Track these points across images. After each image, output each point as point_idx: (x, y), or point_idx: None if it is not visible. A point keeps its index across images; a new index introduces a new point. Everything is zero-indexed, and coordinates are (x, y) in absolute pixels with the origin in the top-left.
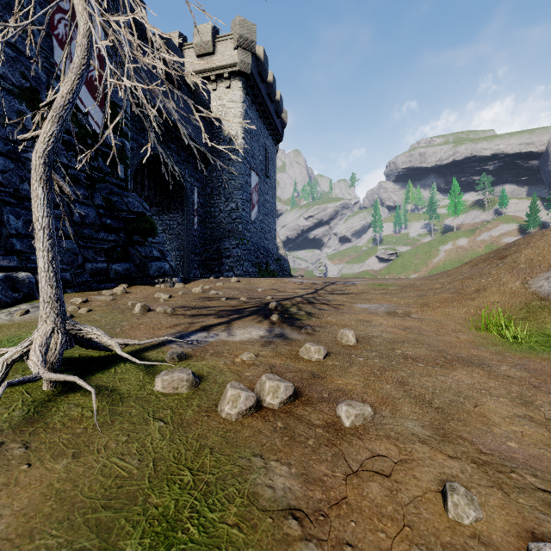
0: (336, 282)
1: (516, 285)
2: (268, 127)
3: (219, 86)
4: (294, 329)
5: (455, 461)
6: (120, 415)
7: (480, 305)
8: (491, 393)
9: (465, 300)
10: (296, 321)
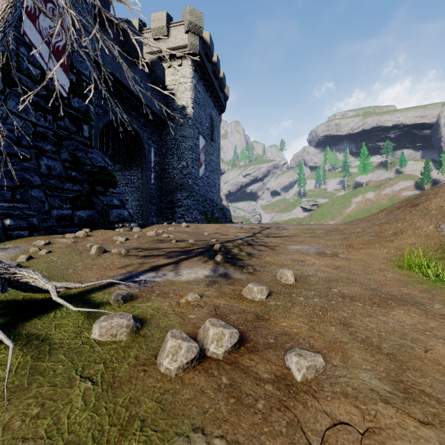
0: (270, 227)
1: (429, 229)
2: (213, 100)
3: (172, 64)
4: (237, 268)
5: (428, 429)
6: (41, 374)
7: (399, 246)
8: (435, 335)
9: (385, 241)
10: (238, 261)
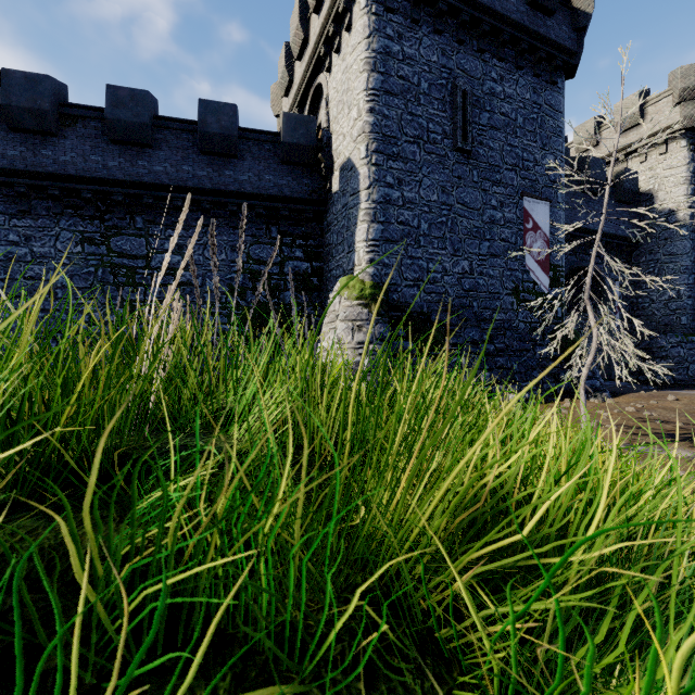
0: None
1: None
2: None
3: (649, 155)
4: None
5: None
6: None
7: None
8: None
9: None
10: None
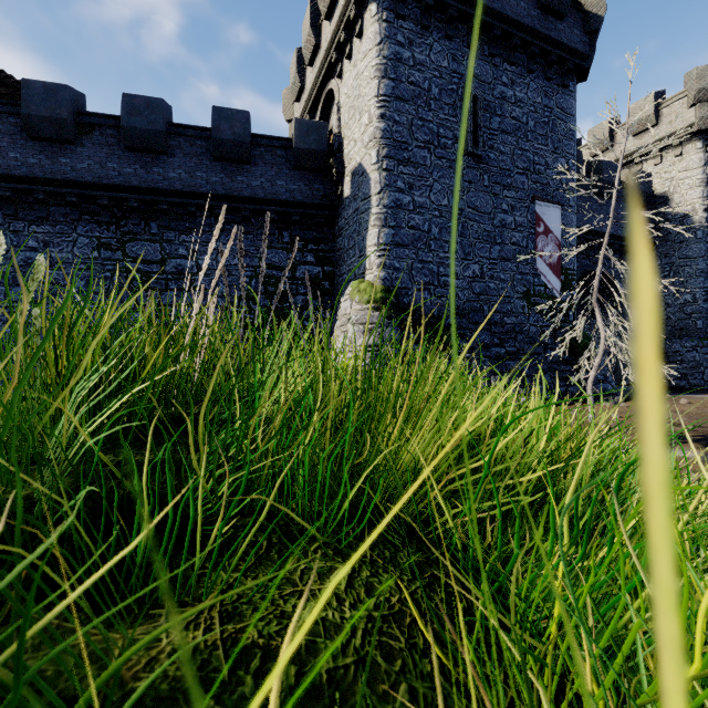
0: None
1: None
2: None
3: (664, 157)
4: None
5: None
6: None
7: None
8: None
9: None
10: None
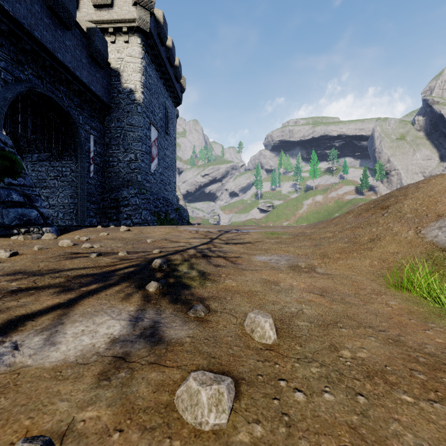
0: (230, 231)
1: (410, 234)
2: (168, 89)
3: (117, 39)
4: (178, 309)
5: None
6: None
7: (381, 256)
8: None
9: (363, 250)
10: (184, 291)
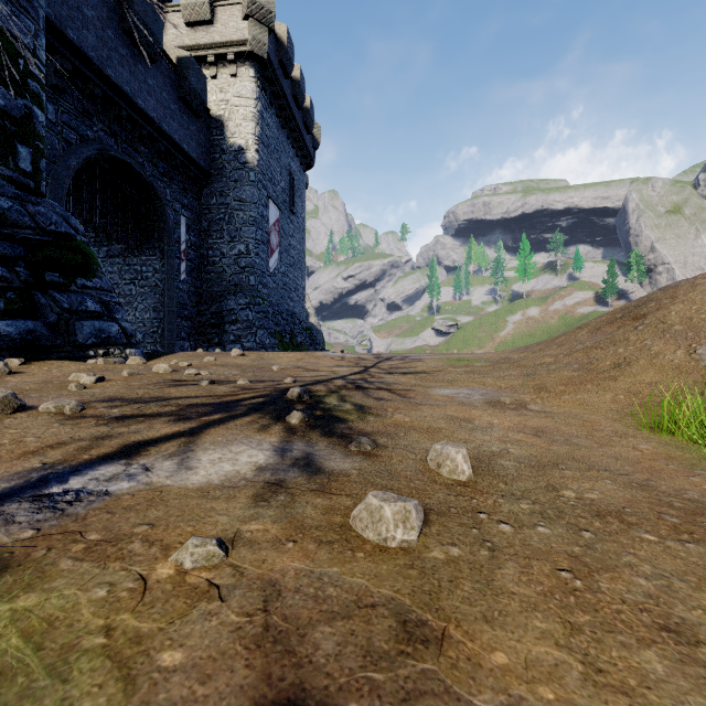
0: (392, 357)
1: (678, 356)
2: (293, 144)
3: (220, 72)
4: (335, 443)
5: None
6: None
7: (631, 387)
8: None
9: (602, 380)
10: (338, 424)
